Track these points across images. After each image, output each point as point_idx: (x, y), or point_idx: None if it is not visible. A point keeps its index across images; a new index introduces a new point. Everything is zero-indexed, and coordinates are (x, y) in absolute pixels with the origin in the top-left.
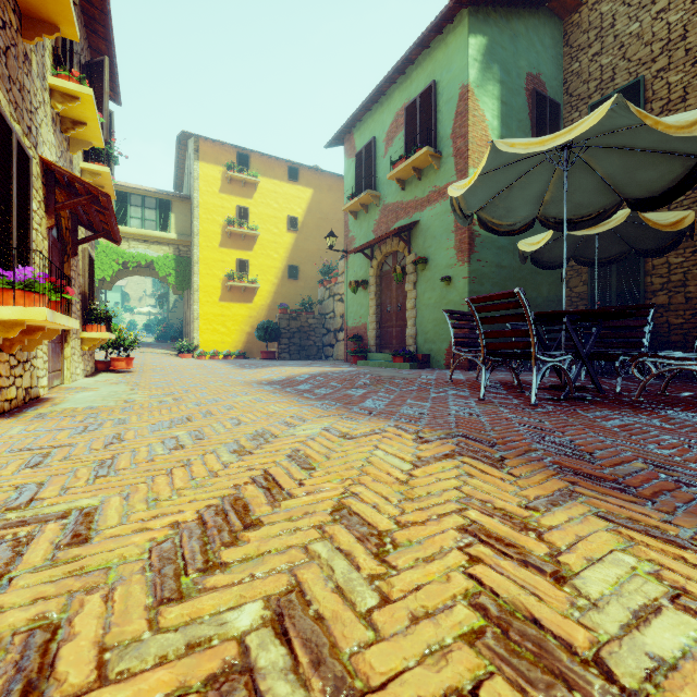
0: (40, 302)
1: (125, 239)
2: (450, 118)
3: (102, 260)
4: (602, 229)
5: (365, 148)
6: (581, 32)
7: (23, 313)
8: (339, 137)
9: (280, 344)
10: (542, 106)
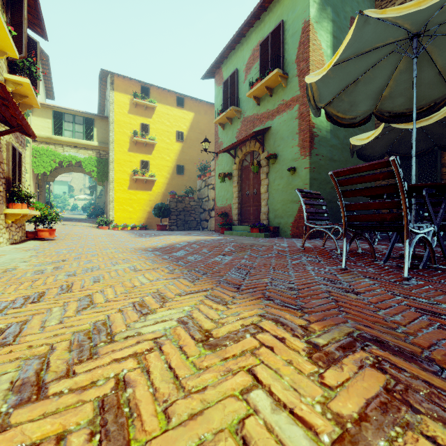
0: None
1: (61, 145)
2: (294, 47)
3: (44, 160)
4: (427, 122)
5: (230, 77)
6: None
7: None
8: (211, 71)
9: (170, 219)
10: None
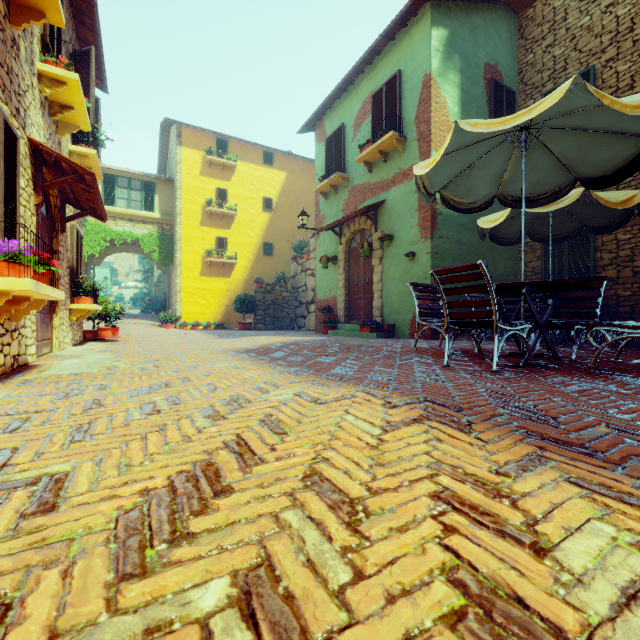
0: (25, 273)
1: (113, 218)
2: (414, 104)
3: (91, 238)
4: (557, 207)
5: (335, 133)
6: (535, 25)
7: (7, 283)
8: (310, 124)
9: (256, 315)
10: (499, 94)
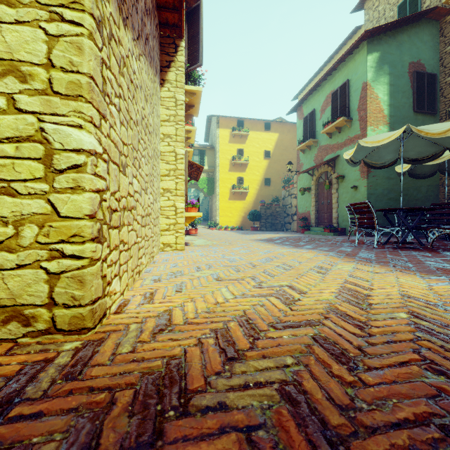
0: (197, 210)
1: None
2: (356, 99)
3: None
4: (440, 161)
5: (309, 115)
6: None
7: (197, 214)
8: (294, 109)
9: (260, 222)
10: (421, 79)
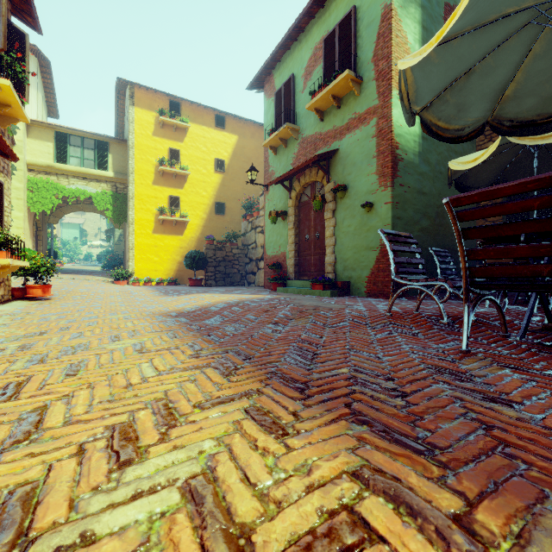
0: None
1: (65, 176)
2: (371, 41)
3: (43, 195)
4: None
5: (284, 86)
6: None
7: None
8: (259, 79)
9: (207, 272)
10: None
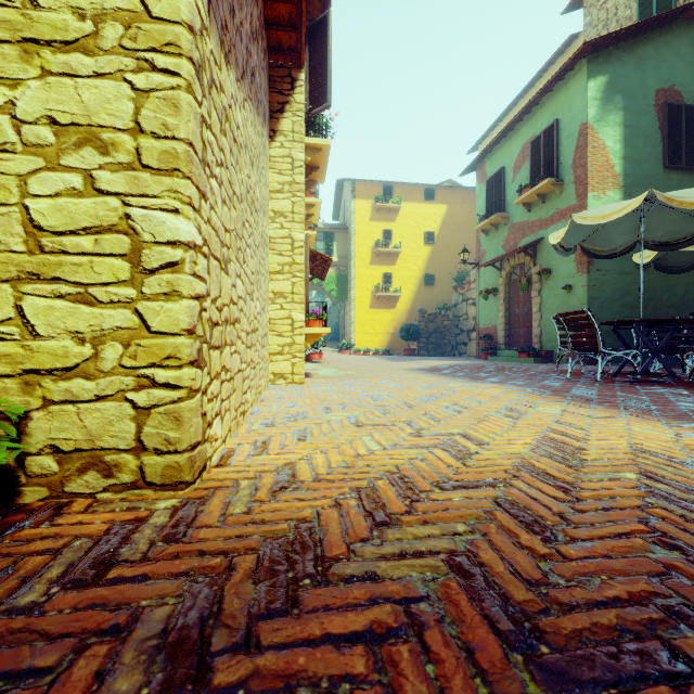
0: (323, 324)
1: None
2: (571, 150)
3: None
4: None
5: (495, 176)
6: None
7: (323, 330)
8: (471, 167)
9: (419, 343)
10: (676, 115)
